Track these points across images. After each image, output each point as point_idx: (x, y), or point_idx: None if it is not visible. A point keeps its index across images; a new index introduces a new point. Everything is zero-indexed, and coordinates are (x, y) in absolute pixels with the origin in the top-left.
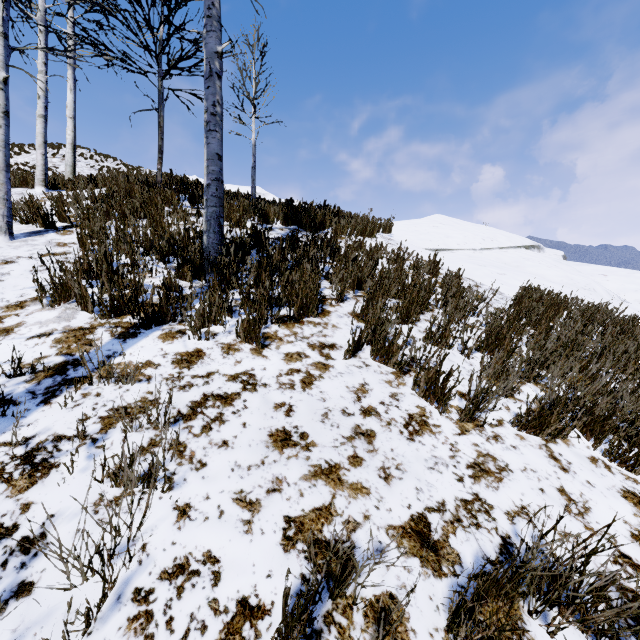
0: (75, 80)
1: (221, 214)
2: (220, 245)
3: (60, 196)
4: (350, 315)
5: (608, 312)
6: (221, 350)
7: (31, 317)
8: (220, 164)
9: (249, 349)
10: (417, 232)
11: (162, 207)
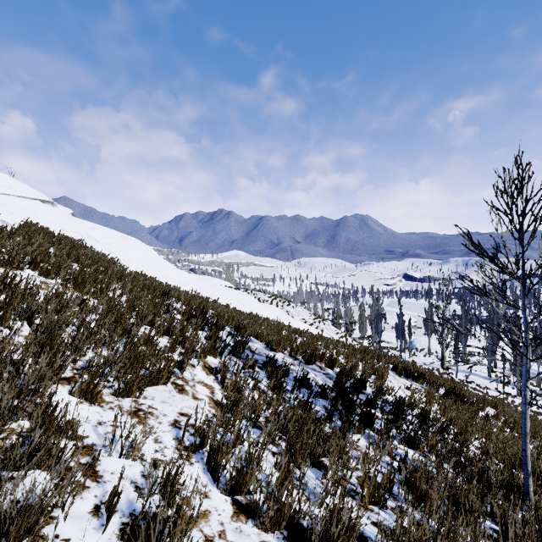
0: None
1: None
2: None
3: None
4: None
5: (76, 241)
6: None
7: None
8: None
9: None
10: None
11: None
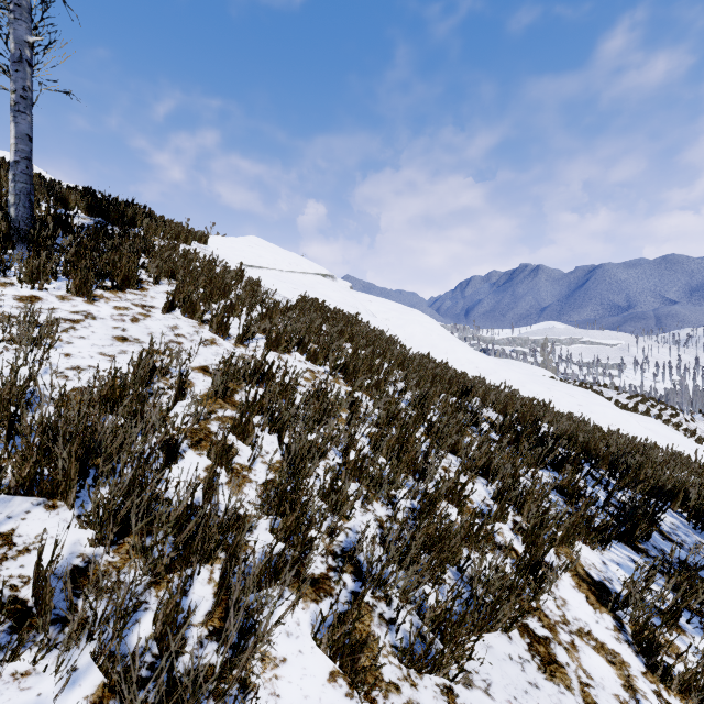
0: None
1: (32, 191)
2: (31, 220)
3: None
4: (166, 293)
5: (352, 316)
6: (57, 298)
7: None
8: (31, 145)
9: (82, 300)
10: (233, 248)
11: None
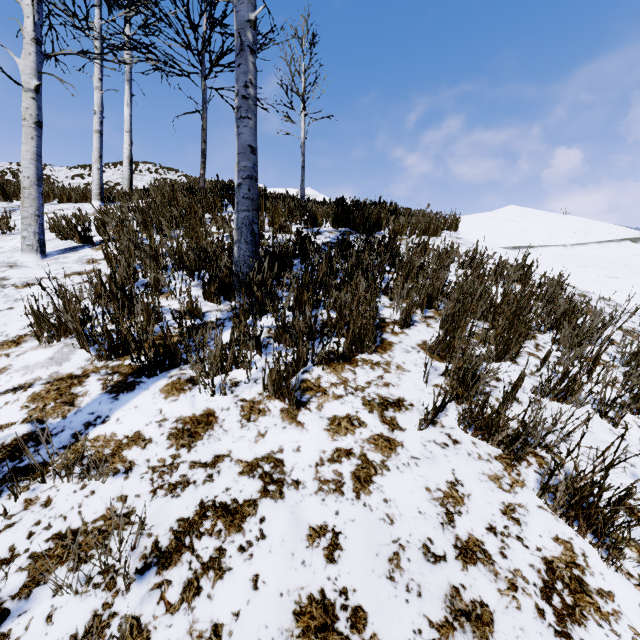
0: (131, 95)
1: (254, 219)
2: (253, 258)
3: (106, 209)
4: (420, 348)
5: None
6: (240, 412)
7: (21, 358)
8: (253, 158)
9: (279, 410)
10: (489, 227)
11: (202, 214)
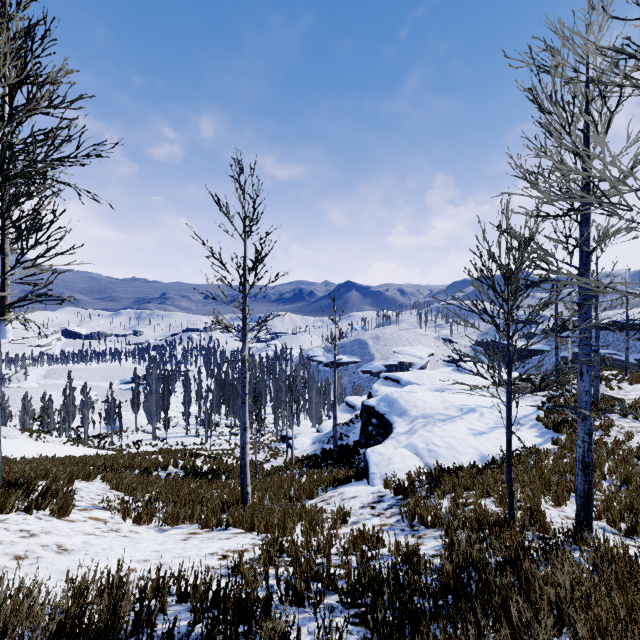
0: None
1: None
2: None
3: None
4: None
5: None
6: None
7: (78, 517)
8: None
9: None
10: None
11: None
